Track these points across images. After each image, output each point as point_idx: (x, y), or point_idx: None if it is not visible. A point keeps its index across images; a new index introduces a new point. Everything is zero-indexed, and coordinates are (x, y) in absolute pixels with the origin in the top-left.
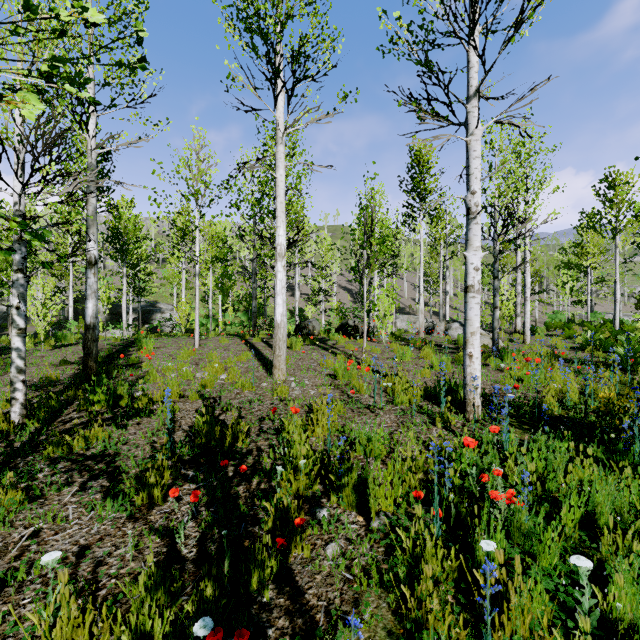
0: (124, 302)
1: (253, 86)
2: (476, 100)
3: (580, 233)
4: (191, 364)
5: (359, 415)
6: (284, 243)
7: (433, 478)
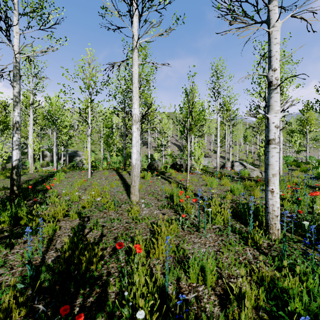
0: (54, 151)
1: (117, 11)
2: (276, 1)
3: (302, 113)
4: (81, 189)
5: (188, 234)
6: (137, 113)
7: (265, 318)
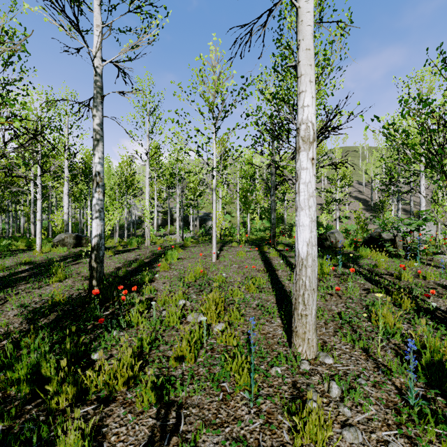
0: (177, 215)
1: None
2: None
3: None
4: (194, 291)
5: None
6: (312, 118)
7: None
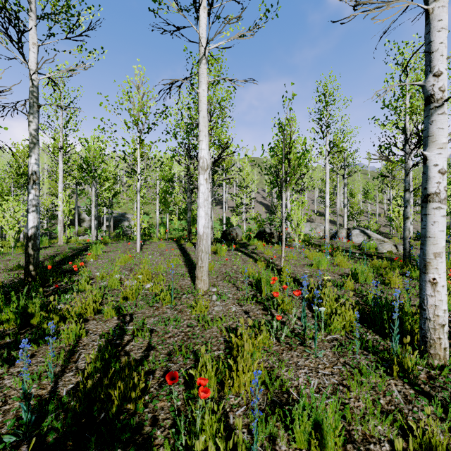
0: (93, 214)
1: (175, 2)
2: None
3: None
4: (125, 270)
5: (288, 349)
6: (206, 157)
7: None
